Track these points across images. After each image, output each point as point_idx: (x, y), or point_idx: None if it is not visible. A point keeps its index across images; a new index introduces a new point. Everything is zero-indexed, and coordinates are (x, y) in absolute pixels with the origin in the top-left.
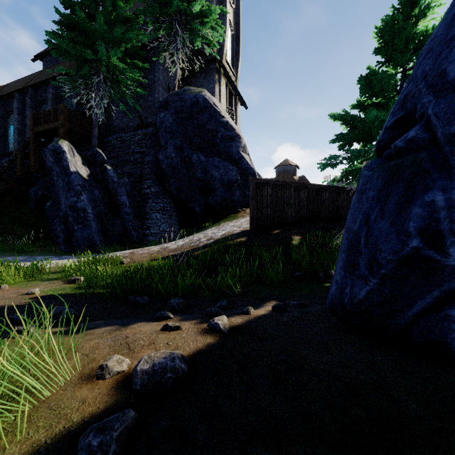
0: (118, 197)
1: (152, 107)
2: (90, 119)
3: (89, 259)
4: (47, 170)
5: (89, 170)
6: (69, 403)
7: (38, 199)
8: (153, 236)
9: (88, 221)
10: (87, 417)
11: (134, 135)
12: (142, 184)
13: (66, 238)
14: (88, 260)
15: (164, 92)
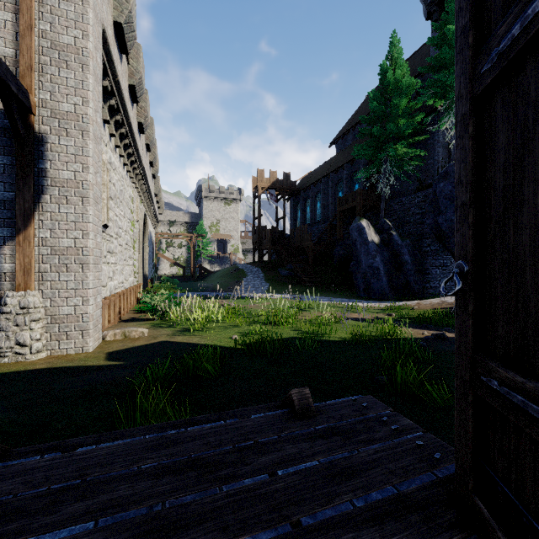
0: (401, 256)
1: (431, 169)
2: (376, 191)
3: (391, 304)
4: (352, 240)
5: (379, 237)
6: (417, 335)
7: (339, 256)
8: (432, 289)
9: (380, 276)
10: (422, 337)
11: (413, 198)
12: (422, 242)
13: (365, 288)
14: (392, 305)
15: (444, 150)
